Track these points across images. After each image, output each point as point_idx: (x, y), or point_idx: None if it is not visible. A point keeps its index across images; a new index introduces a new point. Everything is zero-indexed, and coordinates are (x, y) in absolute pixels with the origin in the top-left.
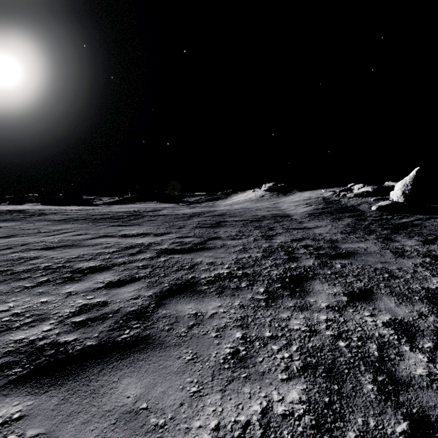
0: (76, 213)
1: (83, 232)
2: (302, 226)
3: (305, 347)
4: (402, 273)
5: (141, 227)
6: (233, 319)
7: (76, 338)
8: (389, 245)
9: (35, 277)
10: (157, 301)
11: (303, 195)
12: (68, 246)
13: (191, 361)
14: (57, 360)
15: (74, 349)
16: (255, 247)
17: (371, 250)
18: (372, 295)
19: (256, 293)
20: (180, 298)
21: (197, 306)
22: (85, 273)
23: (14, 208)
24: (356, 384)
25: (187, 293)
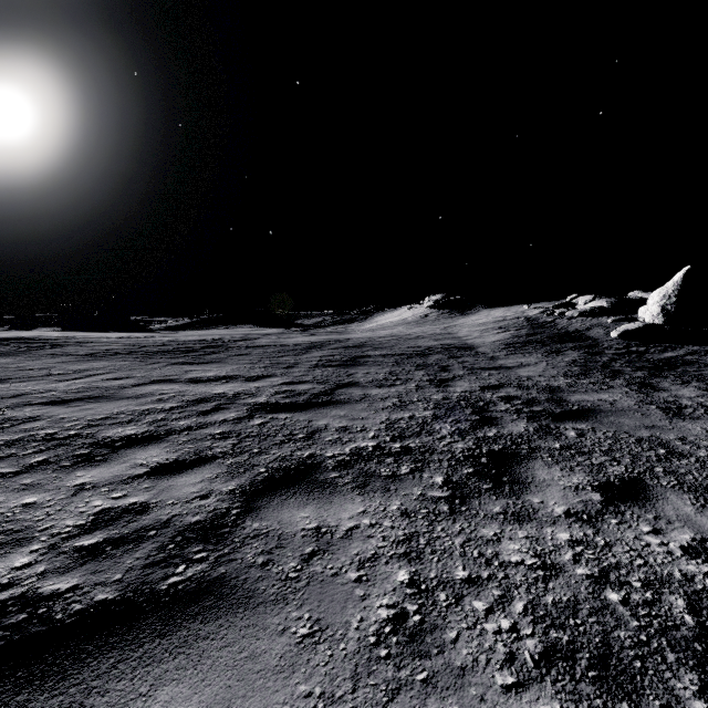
0: (117, 343)
1: (124, 374)
2: (497, 365)
3: (541, 604)
4: (690, 447)
5: (223, 366)
6: (390, 540)
7: (76, 584)
8: (651, 396)
9: (24, 455)
10: (244, 502)
11: (493, 314)
12: (94, 399)
13: (308, 639)
14: (28, 638)
15: (67, 610)
16: (420, 400)
17: (622, 404)
18: (647, 491)
19: (430, 485)
20: (287, 497)
21: (320, 514)
22: (117, 447)
23: (13, 335)
24: (669, 701)
25: (301, 487)
